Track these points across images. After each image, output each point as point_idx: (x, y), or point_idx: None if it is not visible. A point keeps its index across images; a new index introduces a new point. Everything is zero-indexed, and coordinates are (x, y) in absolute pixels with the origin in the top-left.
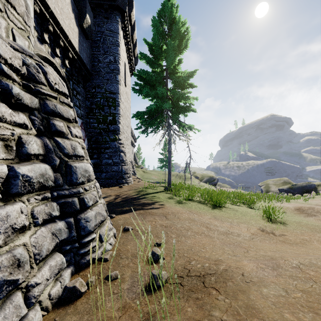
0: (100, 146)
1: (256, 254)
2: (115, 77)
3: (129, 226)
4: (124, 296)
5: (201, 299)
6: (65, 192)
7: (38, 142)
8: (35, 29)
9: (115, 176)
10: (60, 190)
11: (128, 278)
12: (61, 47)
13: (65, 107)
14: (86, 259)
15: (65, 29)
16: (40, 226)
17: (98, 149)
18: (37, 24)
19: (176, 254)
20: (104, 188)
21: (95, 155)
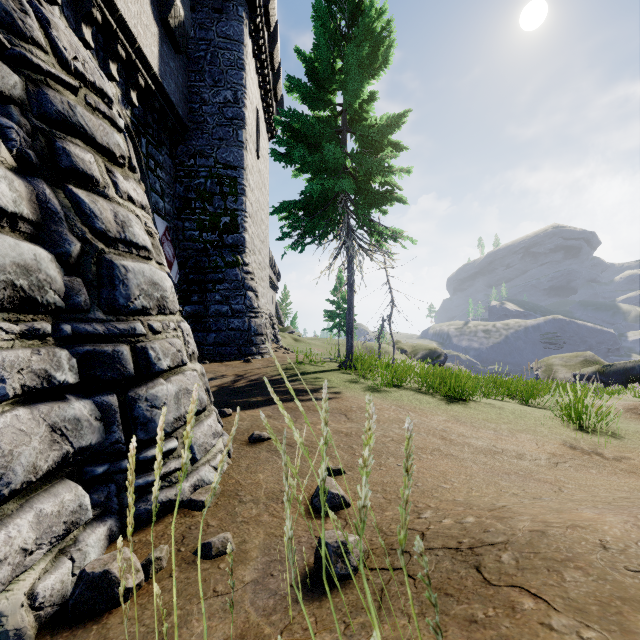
0: (205, 278)
1: (593, 495)
2: (235, 134)
3: (263, 433)
4: (244, 602)
5: (487, 625)
6: (97, 327)
7: (19, 186)
8: (62, 13)
9: (236, 339)
10: (83, 322)
11: (256, 551)
12: (122, 60)
13: (101, 121)
14: (149, 502)
15: (130, 23)
16: (16, 406)
17: (201, 284)
18: (68, 3)
19: (379, 493)
20: (212, 363)
21: (194, 297)
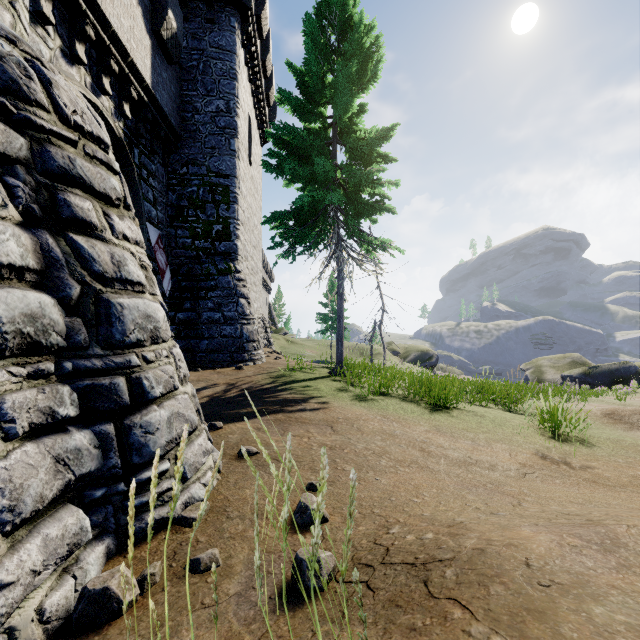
0: (197, 285)
1: (543, 510)
2: (227, 143)
3: (251, 447)
4: (228, 613)
5: (423, 632)
6: (95, 362)
7: (25, 240)
8: (56, 31)
9: (228, 346)
10: (83, 358)
11: (240, 566)
12: (115, 74)
13: (98, 168)
14: (144, 520)
15: (123, 38)
16: (24, 442)
17: (193, 291)
18: (62, 22)
19: (356, 508)
20: (204, 370)
21: (186, 304)
